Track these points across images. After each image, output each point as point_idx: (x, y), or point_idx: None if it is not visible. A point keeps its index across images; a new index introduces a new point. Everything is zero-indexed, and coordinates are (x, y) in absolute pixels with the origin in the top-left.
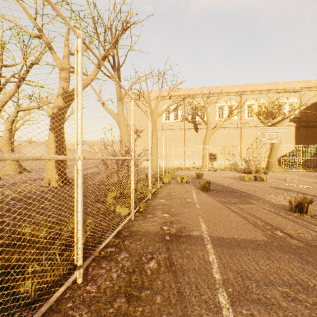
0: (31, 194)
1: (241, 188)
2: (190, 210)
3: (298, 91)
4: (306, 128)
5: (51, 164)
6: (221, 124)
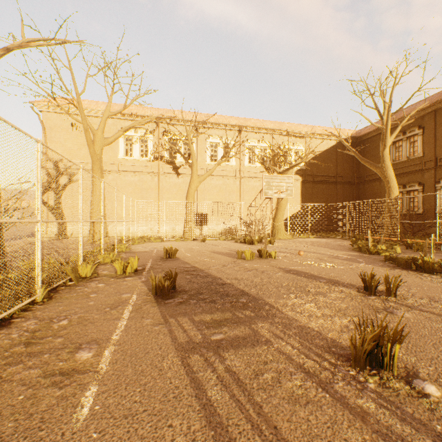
0: None
1: (239, 280)
2: None
3: (305, 137)
4: (312, 184)
5: None
6: (213, 168)
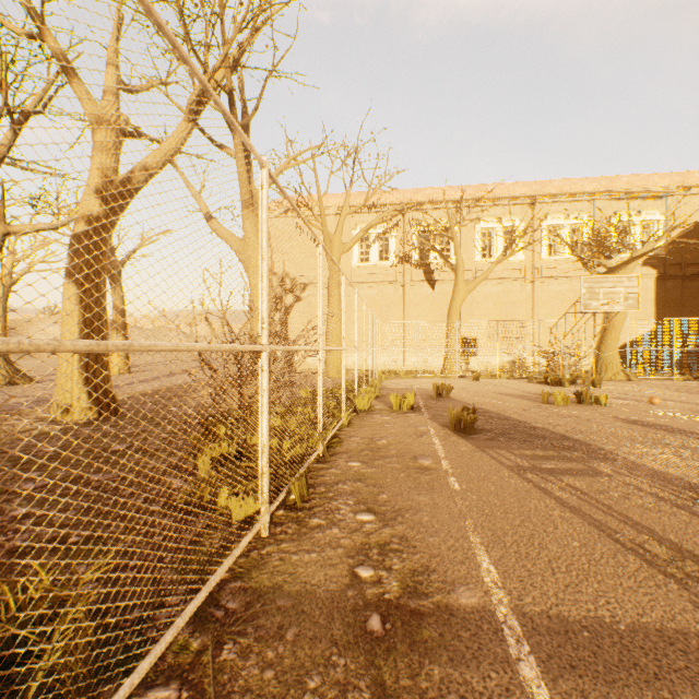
0: (3, 445)
1: (555, 426)
2: (435, 497)
3: (664, 196)
4: (680, 281)
5: (70, 365)
6: (488, 269)
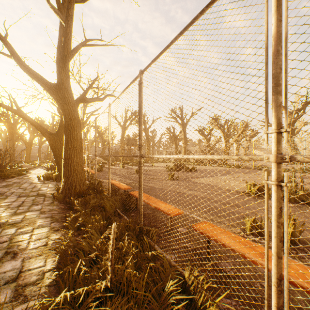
0: None
1: None
2: None
3: None
4: None
5: None
6: None
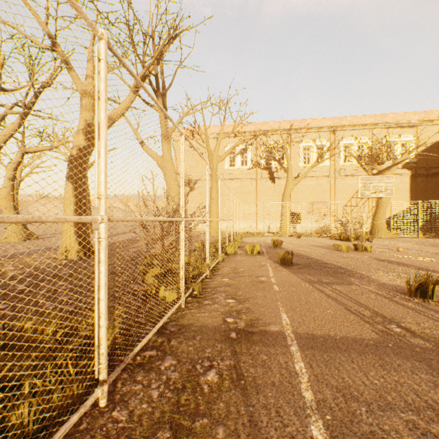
0: (40, 270)
1: (337, 262)
2: (265, 293)
3: (415, 125)
4: (425, 177)
5: (69, 228)
6: (307, 171)
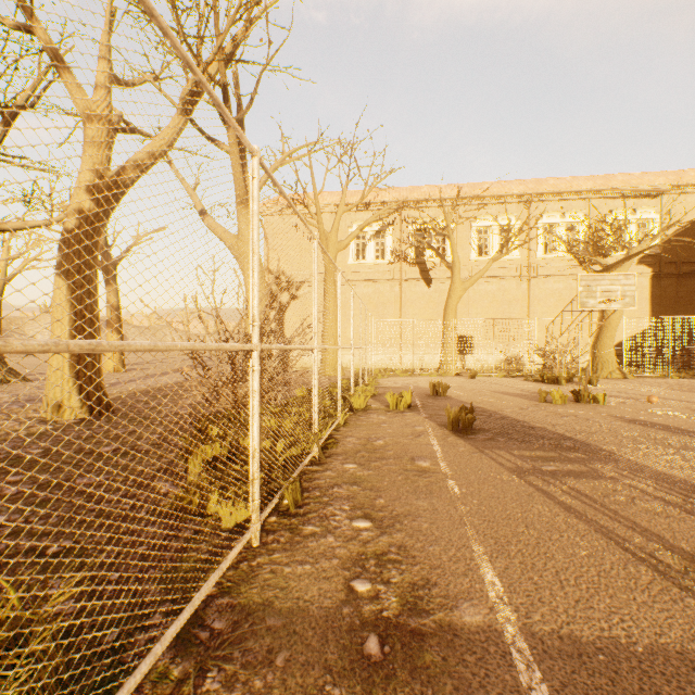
0: None
1: (554, 425)
2: (434, 502)
3: (659, 194)
4: (675, 279)
5: (60, 363)
6: (484, 267)
